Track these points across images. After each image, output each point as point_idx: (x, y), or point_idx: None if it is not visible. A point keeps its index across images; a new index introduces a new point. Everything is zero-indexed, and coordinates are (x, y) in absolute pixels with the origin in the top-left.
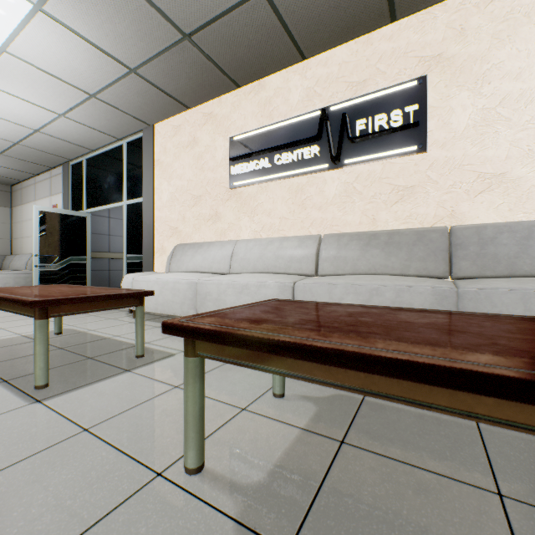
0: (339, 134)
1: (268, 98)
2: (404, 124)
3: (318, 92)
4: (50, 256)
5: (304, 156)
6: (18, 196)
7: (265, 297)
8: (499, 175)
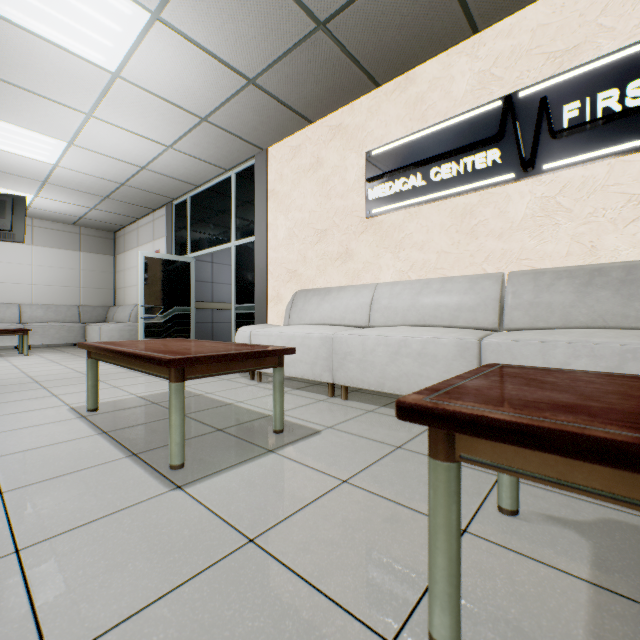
0: (535, 128)
1: (420, 94)
2: None
3: (496, 75)
4: (155, 306)
5: (477, 166)
6: (121, 242)
7: (434, 358)
8: None
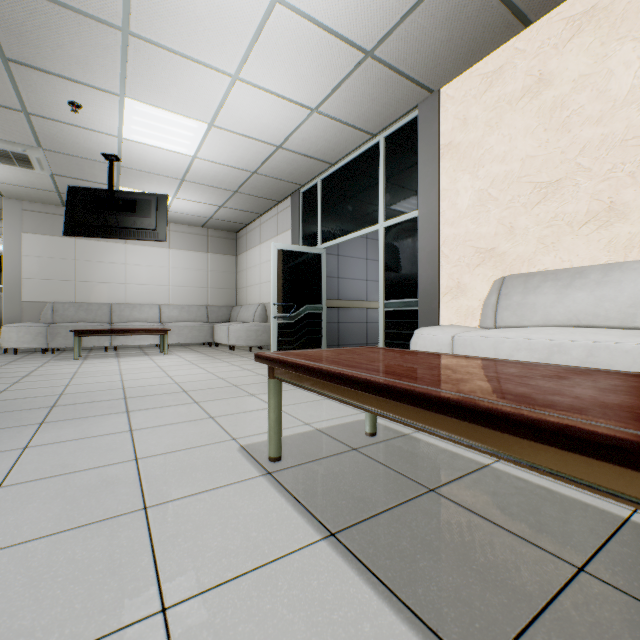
0: None
1: None
2: None
3: None
4: (287, 304)
5: None
6: (243, 242)
7: None
8: None
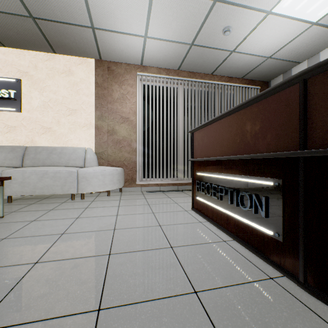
0: None
1: None
2: (10, 97)
3: None
4: None
5: None
6: None
7: None
8: (49, 128)
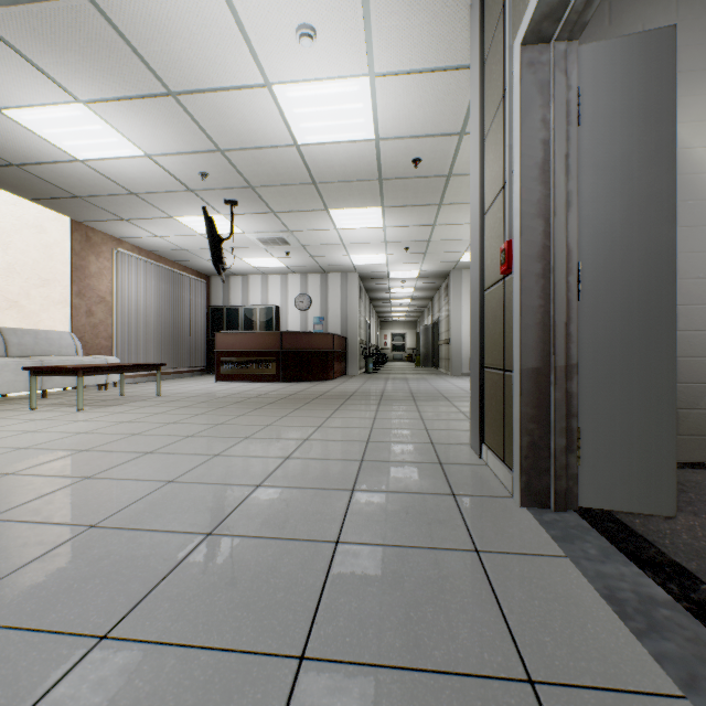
0: None
1: None
2: None
3: None
4: None
5: None
6: None
7: None
8: (17, 302)
